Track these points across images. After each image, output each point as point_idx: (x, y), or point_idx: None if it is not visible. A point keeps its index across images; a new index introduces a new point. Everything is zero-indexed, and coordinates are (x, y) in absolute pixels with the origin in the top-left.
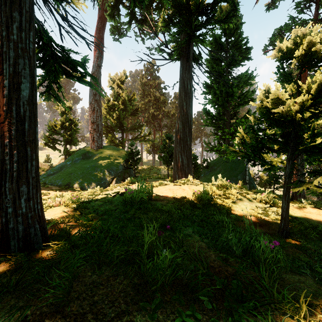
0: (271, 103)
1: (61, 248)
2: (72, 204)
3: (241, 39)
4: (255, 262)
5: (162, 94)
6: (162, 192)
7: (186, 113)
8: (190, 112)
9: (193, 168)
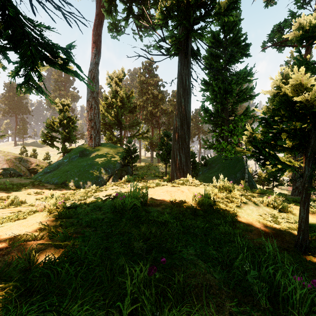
0: (291, 92)
1: (4, 297)
2: (55, 210)
3: (239, 36)
4: (288, 314)
5: (160, 92)
6: (158, 195)
7: (184, 110)
8: (188, 109)
9: (192, 165)
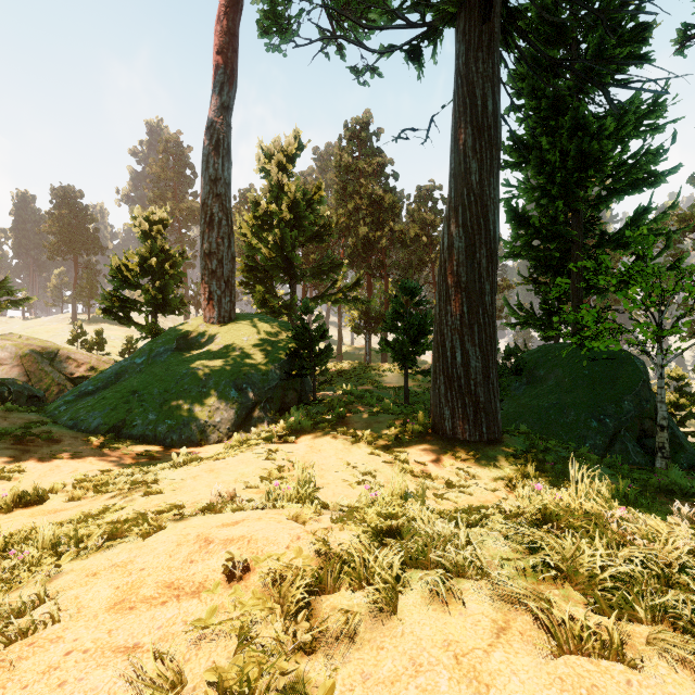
0: None
1: None
2: None
3: (622, 2)
4: None
5: (389, 190)
6: None
7: (479, 199)
8: (493, 194)
9: None
